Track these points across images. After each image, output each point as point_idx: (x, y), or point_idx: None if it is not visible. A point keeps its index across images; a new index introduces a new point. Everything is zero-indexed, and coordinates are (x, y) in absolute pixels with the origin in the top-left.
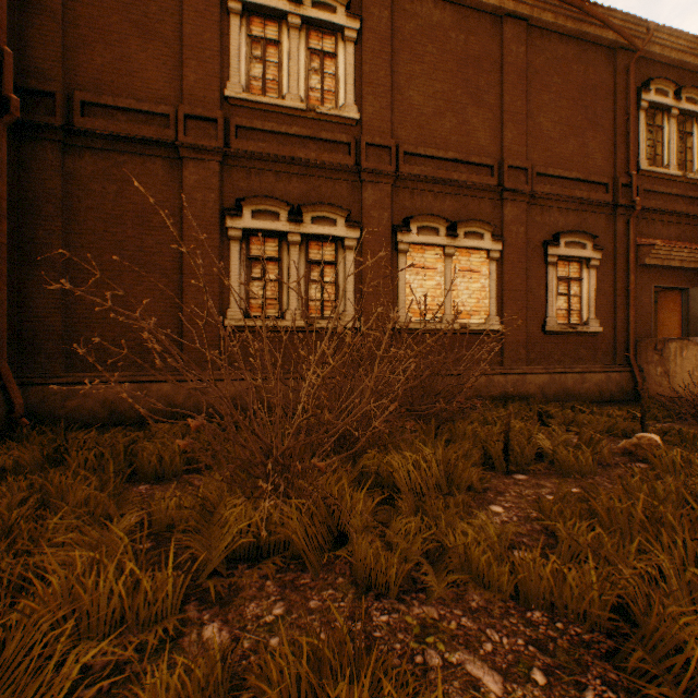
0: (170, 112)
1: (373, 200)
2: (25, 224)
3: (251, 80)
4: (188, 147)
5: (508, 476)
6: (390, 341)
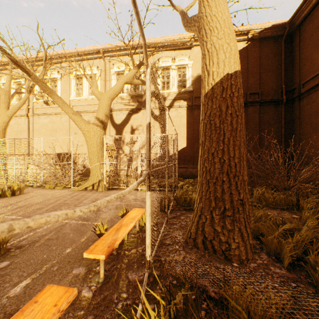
0: None
1: None
2: (292, 126)
3: None
4: None
5: (294, 214)
6: None
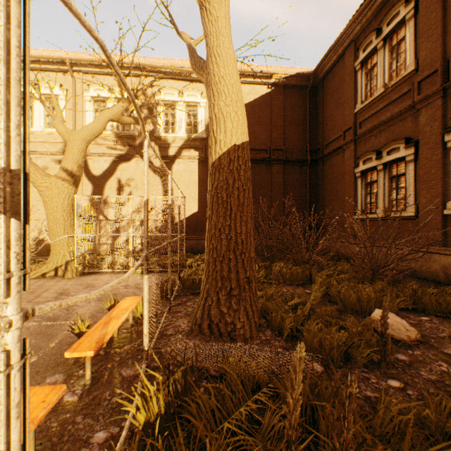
0: (341, 133)
1: (425, 118)
2: (317, 190)
3: (368, 93)
4: (343, 145)
5: (307, 289)
6: (440, 225)
